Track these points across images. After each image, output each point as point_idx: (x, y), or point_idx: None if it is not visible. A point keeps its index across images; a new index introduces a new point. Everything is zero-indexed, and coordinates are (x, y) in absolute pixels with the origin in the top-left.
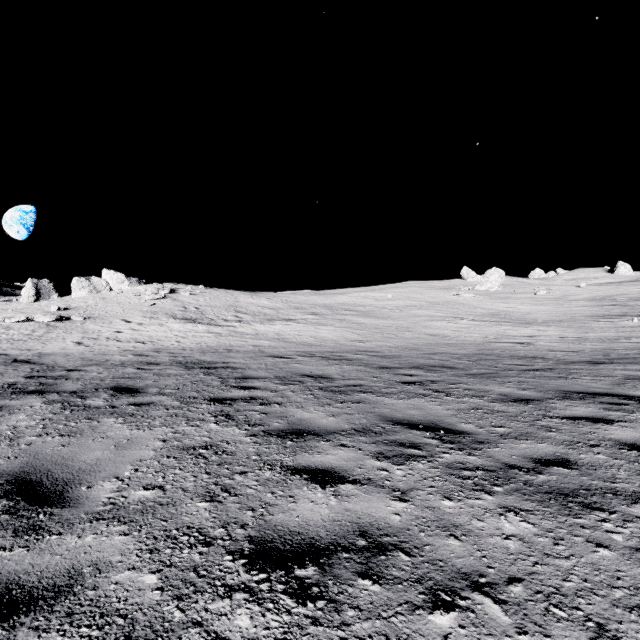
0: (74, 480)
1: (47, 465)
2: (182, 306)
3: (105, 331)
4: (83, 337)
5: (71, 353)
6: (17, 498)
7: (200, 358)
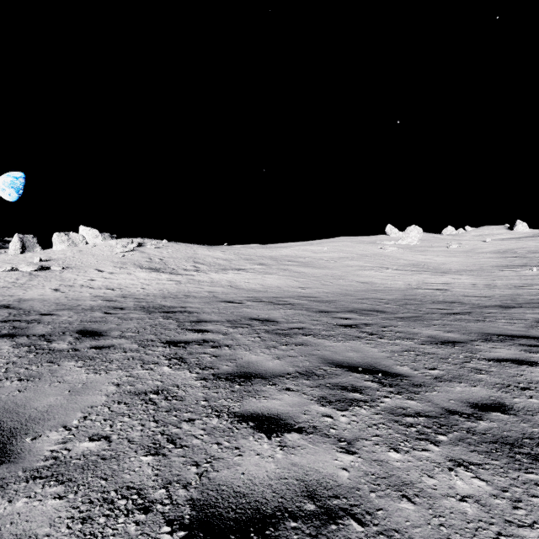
0: (21, 430)
1: None
2: (148, 257)
3: (80, 279)
4: (60, 284)
5: (48, 299)
6: None
7: (161, 303)
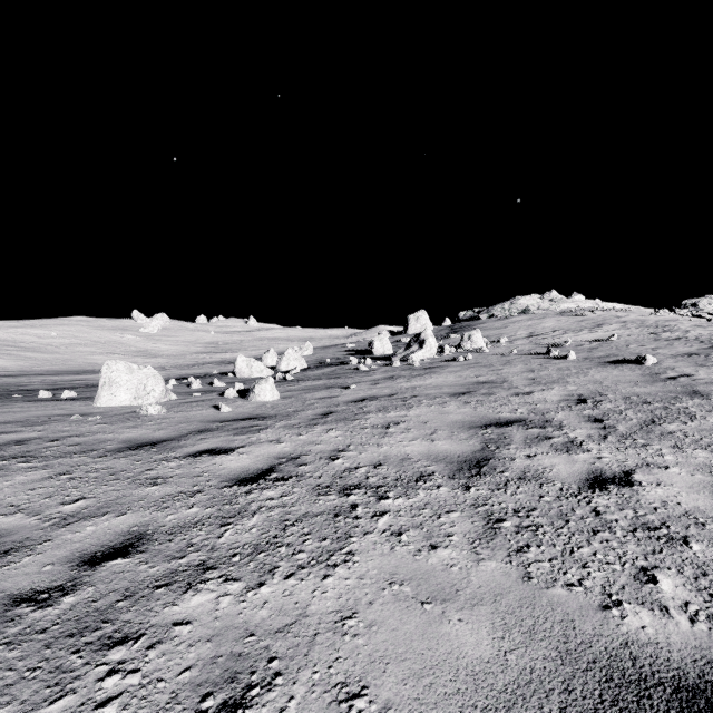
0: None
1: None
2: None
3: None
4: None
5: None
6: None
7: None
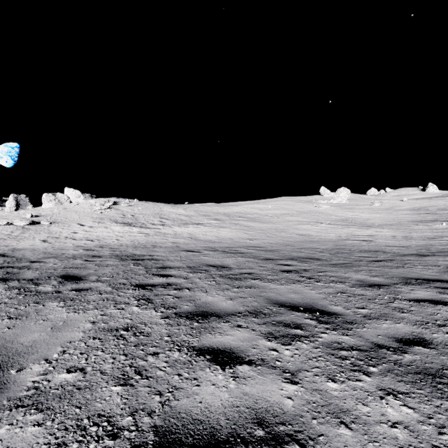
0: (8, 363)
1: None
2: (122, 214)
3: (65, 232)
4: (48, 236)
5: (37, 248)
6: None
7: (132, 252)
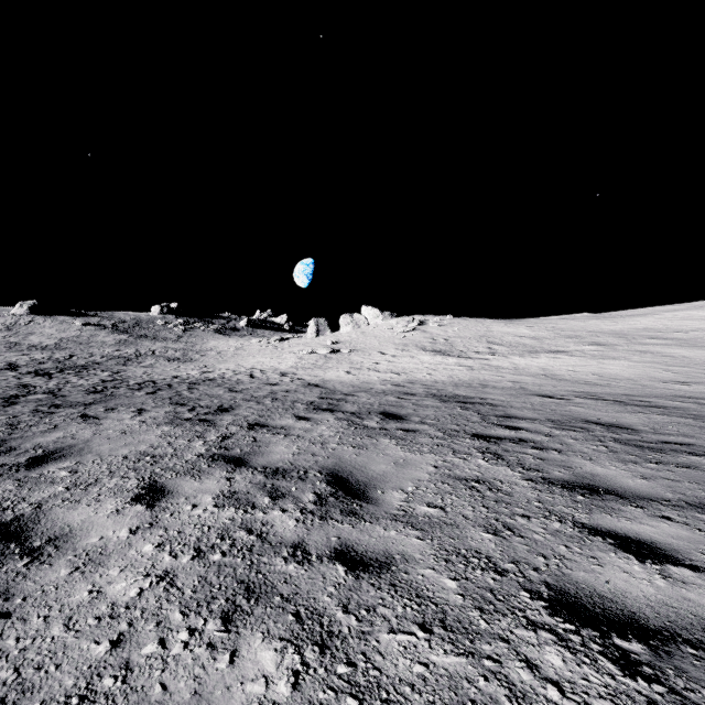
0: (370, 484)
1: (349, 468)
2: (431, 338)
3: (366, 362)
4: (350, 367)
5: (344, 380)
6: (336, 487)
7: (454, 392)
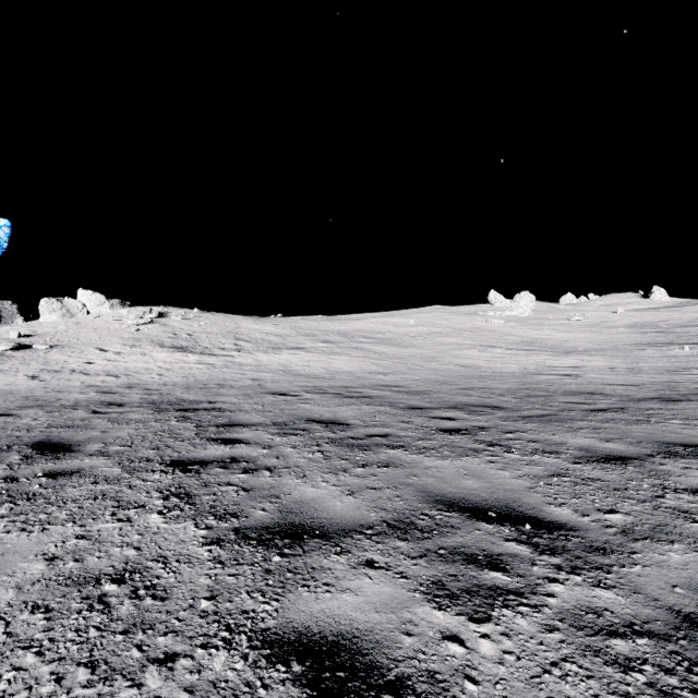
0: None
1: None
2: (172, 332)
3: (72, 362)
4: (42, 369)
5: (17, 390)
6: None
7: (181, 396)
